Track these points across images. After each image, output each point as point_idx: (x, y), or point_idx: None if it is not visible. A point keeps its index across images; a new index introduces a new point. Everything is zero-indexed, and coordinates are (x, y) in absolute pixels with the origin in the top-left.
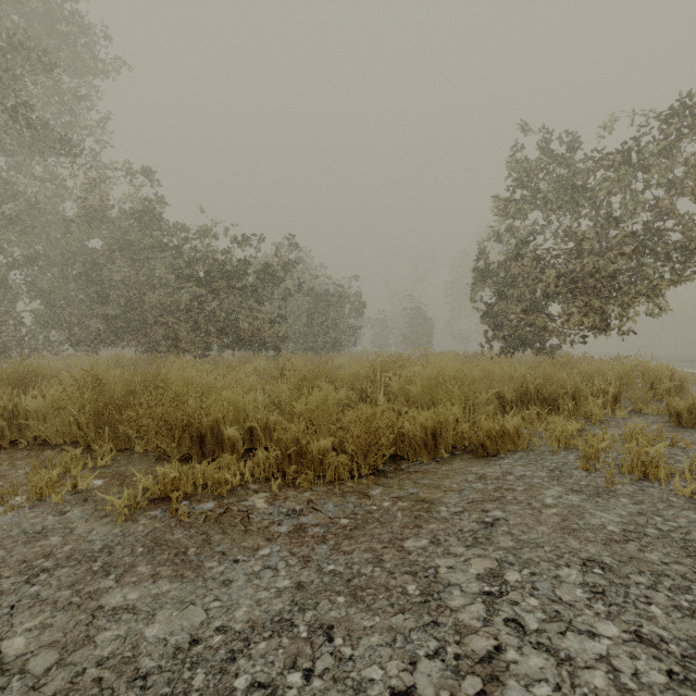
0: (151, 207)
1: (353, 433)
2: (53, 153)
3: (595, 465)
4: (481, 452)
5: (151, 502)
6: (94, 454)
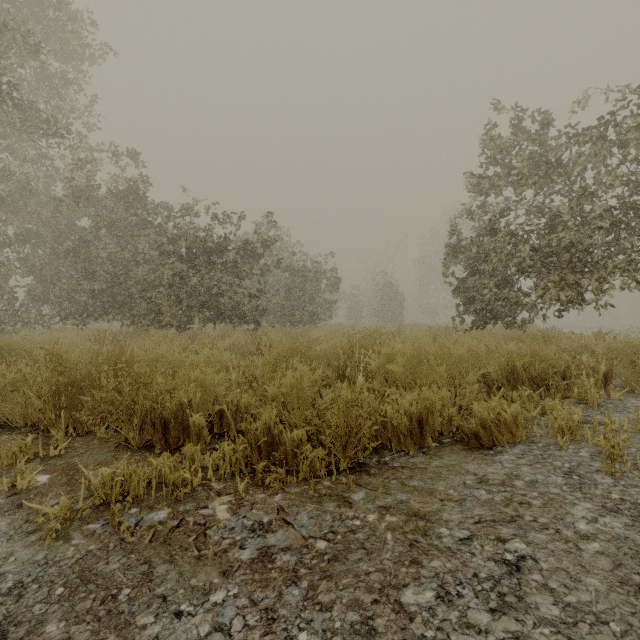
0: (136, 186)
1: (331, 423)
2: (44, 136)
3: (621, 470)
4: (473, 443)
5: (94, 510)
6: (50, 440)
